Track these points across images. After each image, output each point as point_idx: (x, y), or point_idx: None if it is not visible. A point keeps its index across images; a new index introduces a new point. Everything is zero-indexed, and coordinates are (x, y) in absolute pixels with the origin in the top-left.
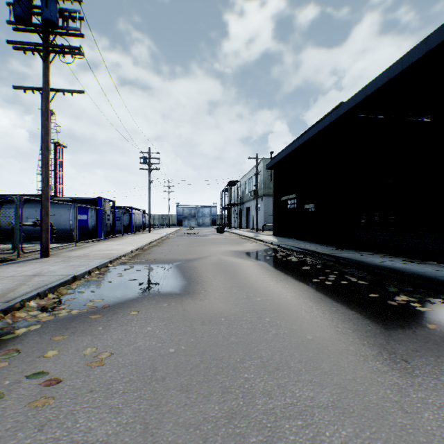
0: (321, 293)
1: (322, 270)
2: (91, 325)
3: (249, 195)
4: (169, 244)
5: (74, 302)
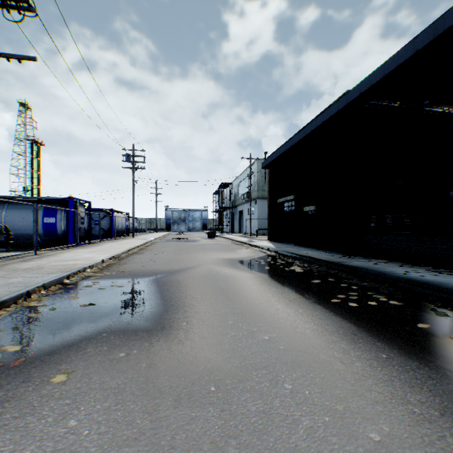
0: (351, 322)
1: (336, 284)
2: None
3: (242, 198)
4: (153, 251)
5: None
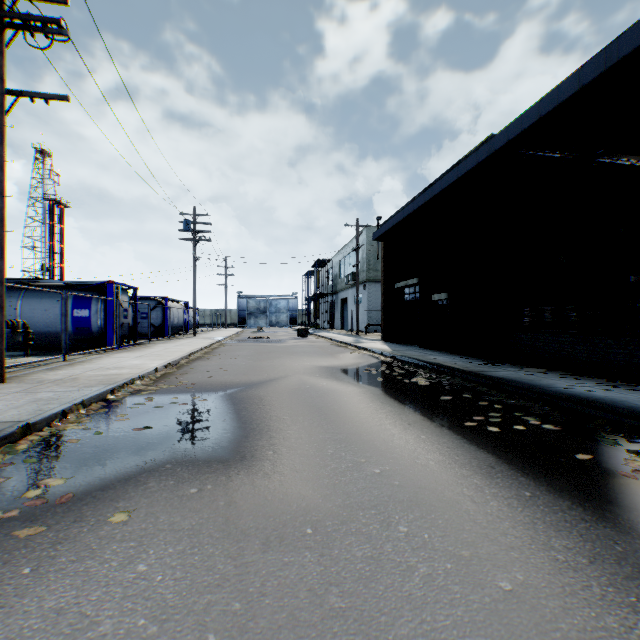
0: (488, 452)
1: (473, 402)
2: (9, 558)
3: (345, 280)
4: (222, 356)
5: (4, 488)
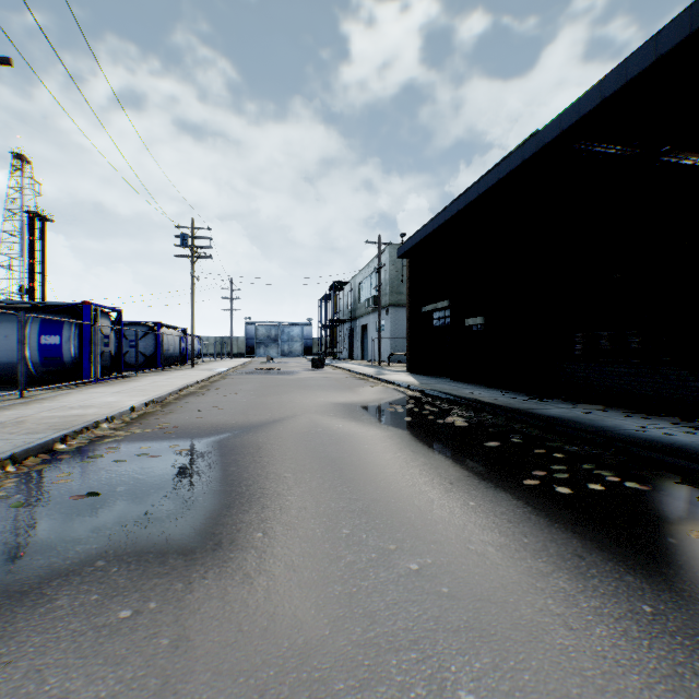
0: (567, 529)
1: (527, 449)
2: None
3: (366, 305)
4: (221, 390)
5: None
